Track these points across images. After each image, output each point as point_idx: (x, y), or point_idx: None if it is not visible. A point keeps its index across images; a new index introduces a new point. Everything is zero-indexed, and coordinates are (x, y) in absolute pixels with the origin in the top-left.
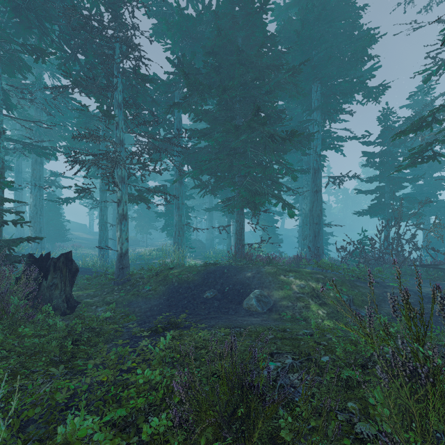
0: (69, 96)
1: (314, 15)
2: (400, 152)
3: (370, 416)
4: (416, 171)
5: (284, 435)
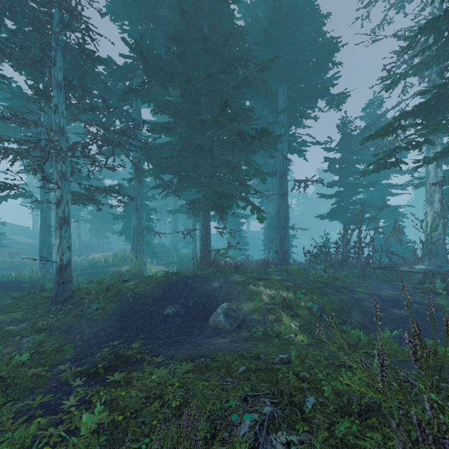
0: None
1: (282, 15)
2: (357, 159)
3: None
4: (368, 178)
5: None
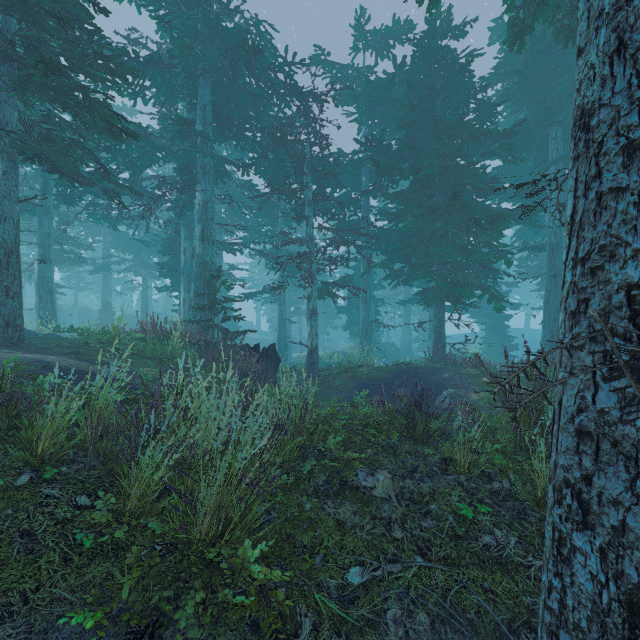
0: (254, 189)
1: (545, 44)
2: None
3: (490, 430)
4: None
5: (432, 426)
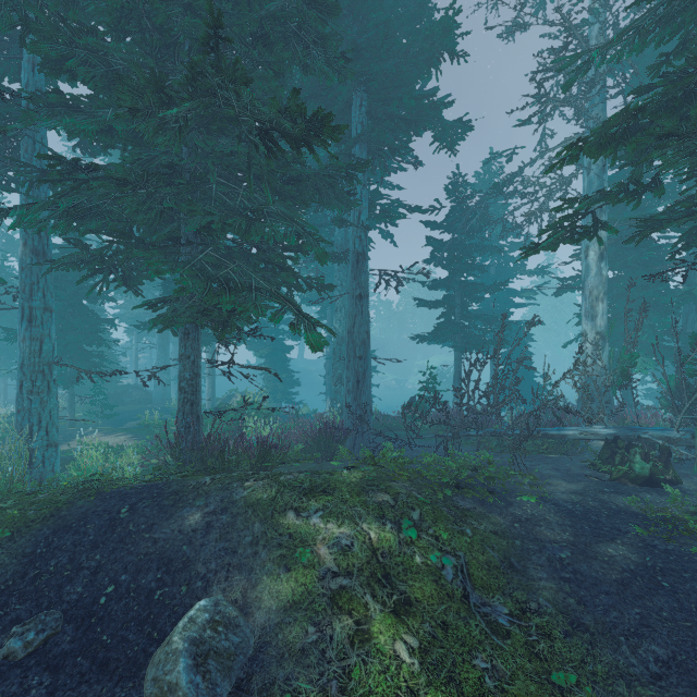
0: None
1: None
2: (476, 245)
3: None
4: (483, 279)
5: None
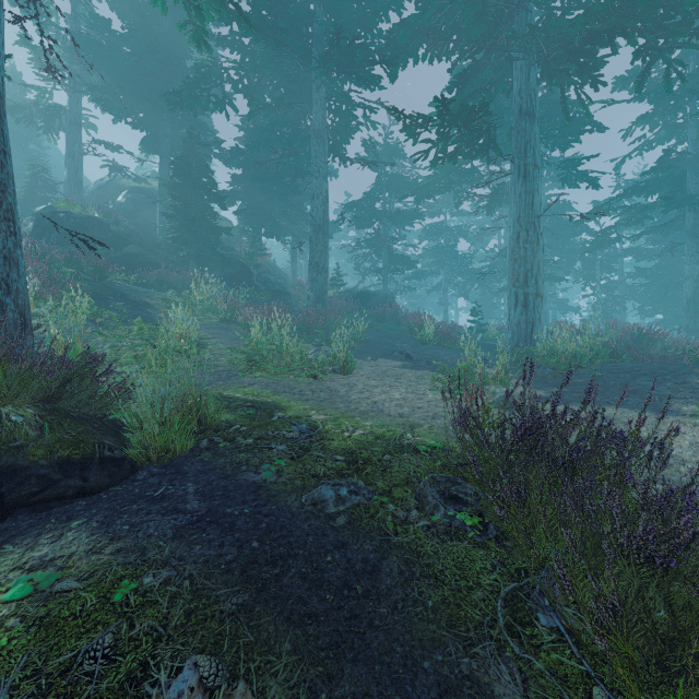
0: None
1: None
2: None
3: None
4: None
5: None
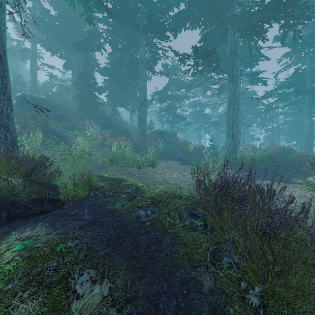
0: None
1: None
2: None
3: None
4: None
5: None
